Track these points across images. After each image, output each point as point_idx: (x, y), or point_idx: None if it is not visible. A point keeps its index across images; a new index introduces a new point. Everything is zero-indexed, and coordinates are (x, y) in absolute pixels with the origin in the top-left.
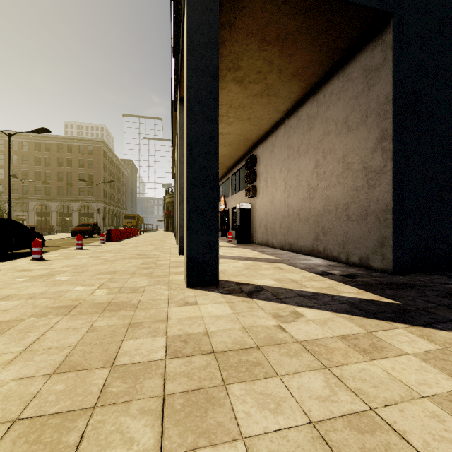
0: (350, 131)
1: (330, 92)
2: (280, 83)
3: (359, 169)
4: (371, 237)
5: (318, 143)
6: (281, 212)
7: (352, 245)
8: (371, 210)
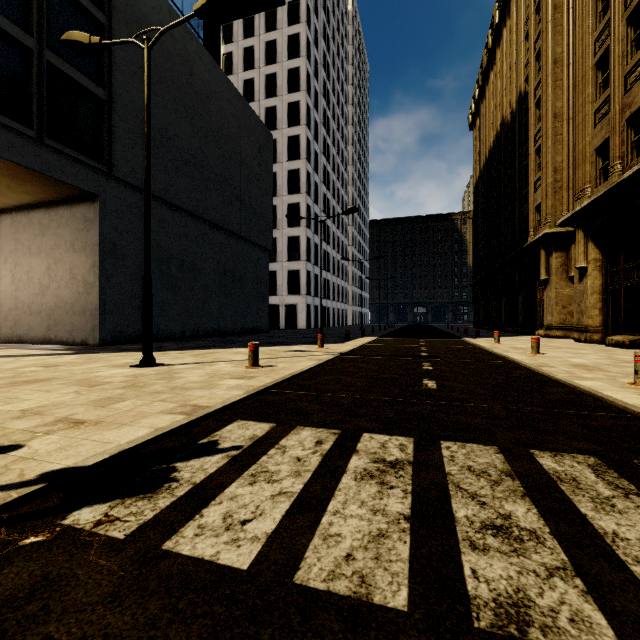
0: (76, 252)
1: (61, 215)
2: (8, 191)
3: (81, 280)
4: (89, 326)
5: (51, 250)
6: (7, 305)
7: (77, 332)
8: (88, 308)
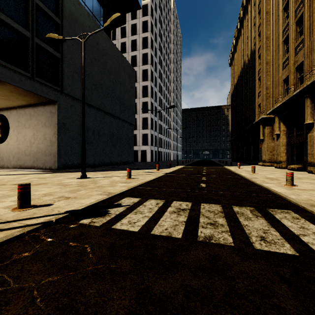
0: (46, 127)
1: (39, 110)
2: (16, 100)
3: (49, 140)
4: (52, 160)
5: (35, 126)
6: (14, 151)
7: (47, 163)
8: (52, 153)
